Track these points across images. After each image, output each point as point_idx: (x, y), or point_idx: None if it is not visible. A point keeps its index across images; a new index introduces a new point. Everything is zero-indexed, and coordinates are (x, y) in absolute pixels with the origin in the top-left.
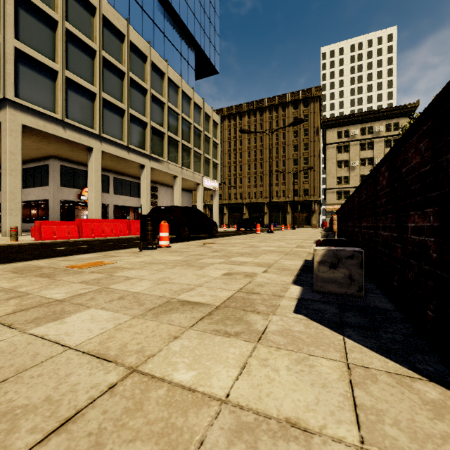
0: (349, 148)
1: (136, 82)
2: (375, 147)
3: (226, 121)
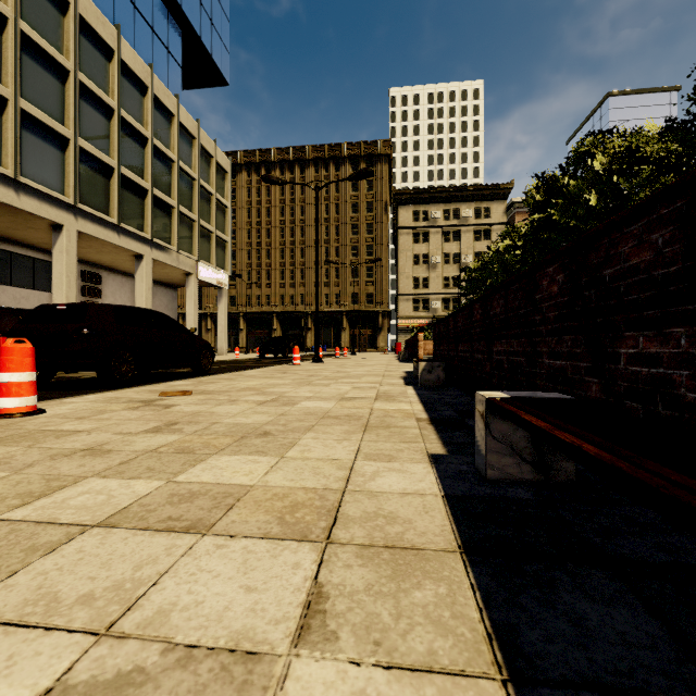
0: (429, 237)
1: (38, 47)
2: (462, 238)
3: (244, 173)
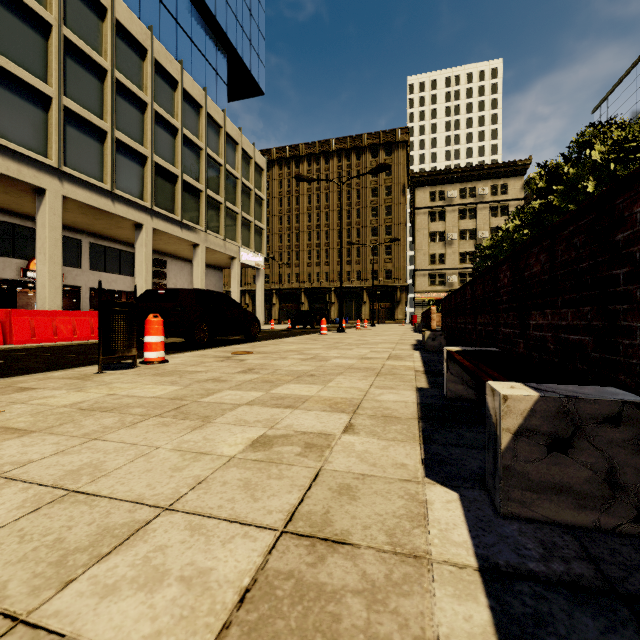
0: (445, 215)
1: (126, 89)
2: (478, 215)
3: (276, 168)
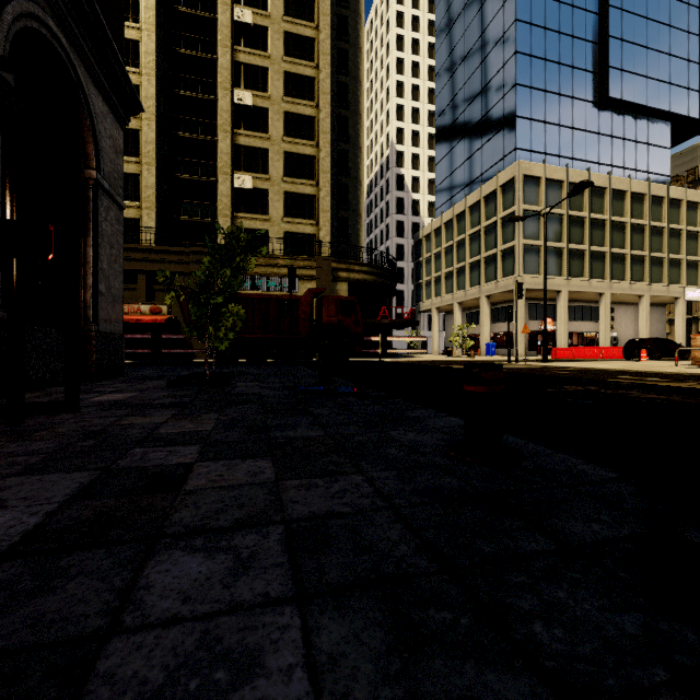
0: None
1: (595, 219)
2: None
3: None
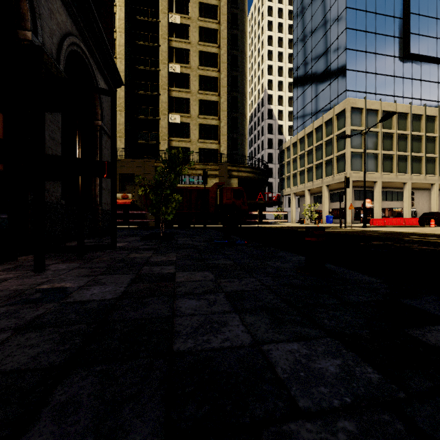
0: None
1: (400, 134)
2: None
3: None
